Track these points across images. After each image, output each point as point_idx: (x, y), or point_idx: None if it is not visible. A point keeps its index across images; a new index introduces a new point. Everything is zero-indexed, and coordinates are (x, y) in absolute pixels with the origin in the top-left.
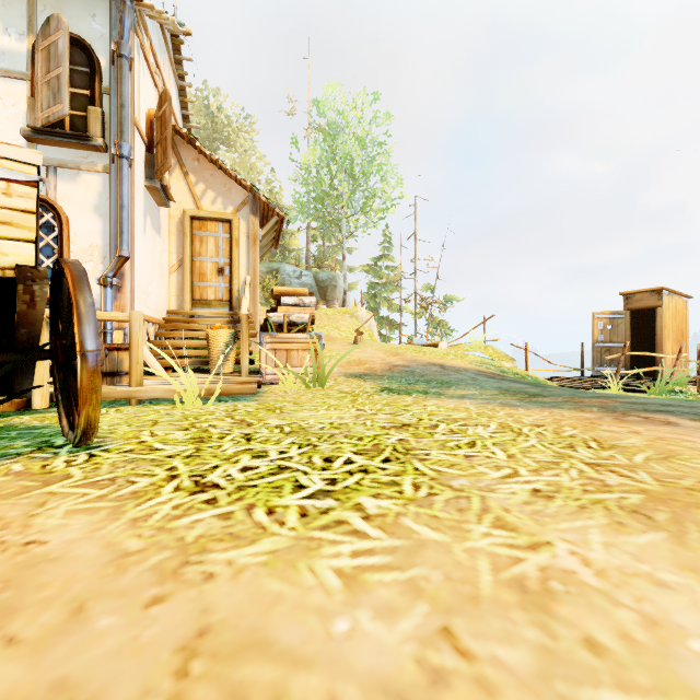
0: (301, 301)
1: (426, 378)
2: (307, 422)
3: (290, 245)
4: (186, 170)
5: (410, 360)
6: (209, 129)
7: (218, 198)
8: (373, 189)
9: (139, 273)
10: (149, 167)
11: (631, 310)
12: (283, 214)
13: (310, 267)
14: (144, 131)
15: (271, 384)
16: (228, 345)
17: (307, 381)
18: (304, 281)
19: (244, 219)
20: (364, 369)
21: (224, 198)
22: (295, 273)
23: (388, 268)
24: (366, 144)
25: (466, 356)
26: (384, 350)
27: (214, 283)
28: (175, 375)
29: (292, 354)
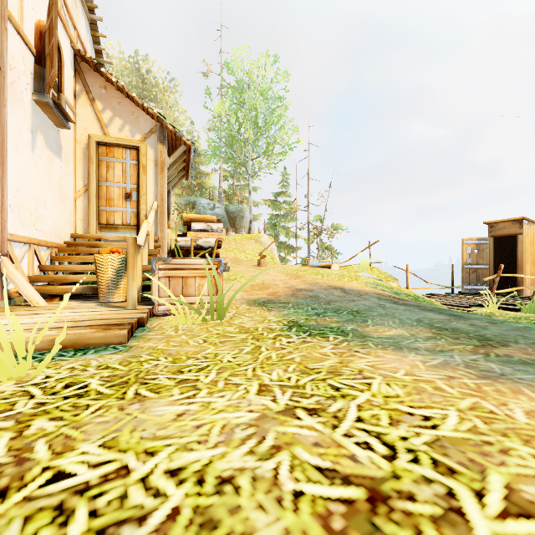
0: (209, 227)
1: (333, 306)
2: (150, 469)
3: (206, 184)
4: (92, 96)
5: (311, 283)
6: (139, 88)
7: (125, 126)
8: (274, 136)
9: (22, 193)
10: (38, 80)
11: (494, 236)
12: (190, 143)
13: (221, 201)
14: (33, 42)
15: (165, 315)
16: (118, 271)
17: (204, 313)
18: (217, 212)
19: (152, 147)
20: (268, 294)
21: (132, 126)
22: (209, 206)
23: (286, 202)
24: (268, 99)
25: (359, 277)
26: (285, 272)
27: (121, 208)
28: (52, 307)
29: (189, 282)
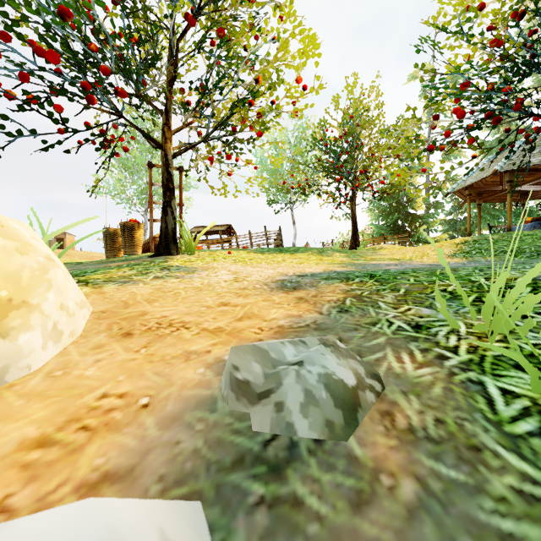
0: None
1: None
2: None
3: None
4: None
5: None
6: None
7: None
8: None
9: None
10: None
11: (57, 238)
12: None
13: None
14: None
15: None
16: None
17: None
18: None
19: None
20: None
21: None
22: None
23: None
24: None
25: None
26: None
27: None
28: None
29: None
